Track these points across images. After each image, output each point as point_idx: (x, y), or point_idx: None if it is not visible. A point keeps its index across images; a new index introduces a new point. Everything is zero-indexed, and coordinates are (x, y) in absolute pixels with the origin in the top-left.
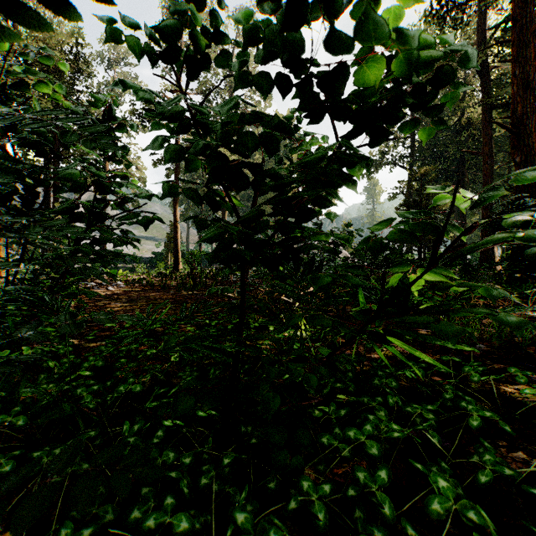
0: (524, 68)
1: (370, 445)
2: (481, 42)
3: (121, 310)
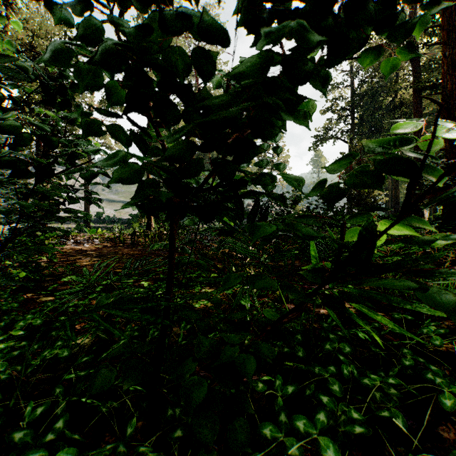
0: (453, 49)
1: (325, 443)
2: None
3: (89, 264)
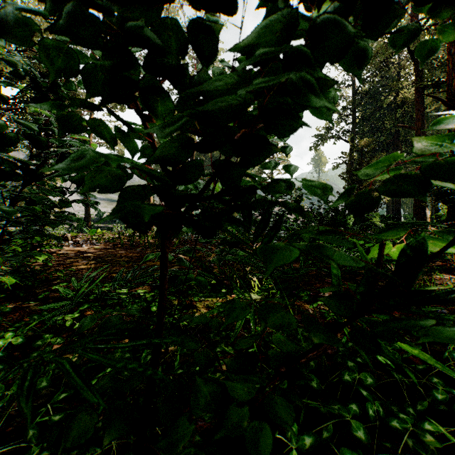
0: None
1: None
2: None
3: (85, 268)
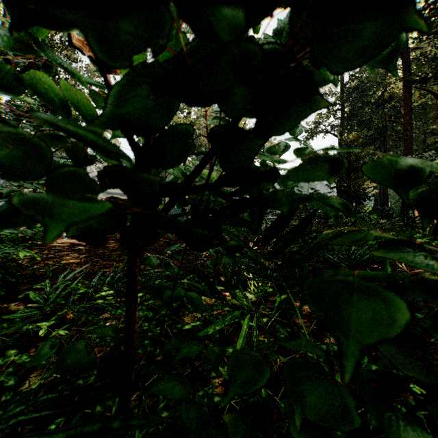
0: None
1: None
2: None
3: (75, 262)
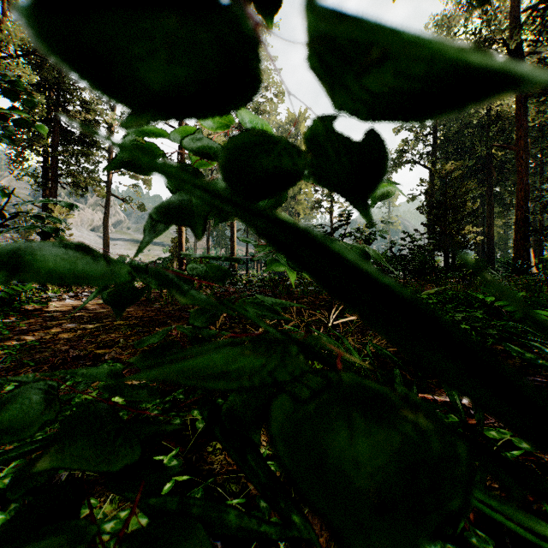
0: None
1: None
2: (515, 24)
3: (65, 337)
